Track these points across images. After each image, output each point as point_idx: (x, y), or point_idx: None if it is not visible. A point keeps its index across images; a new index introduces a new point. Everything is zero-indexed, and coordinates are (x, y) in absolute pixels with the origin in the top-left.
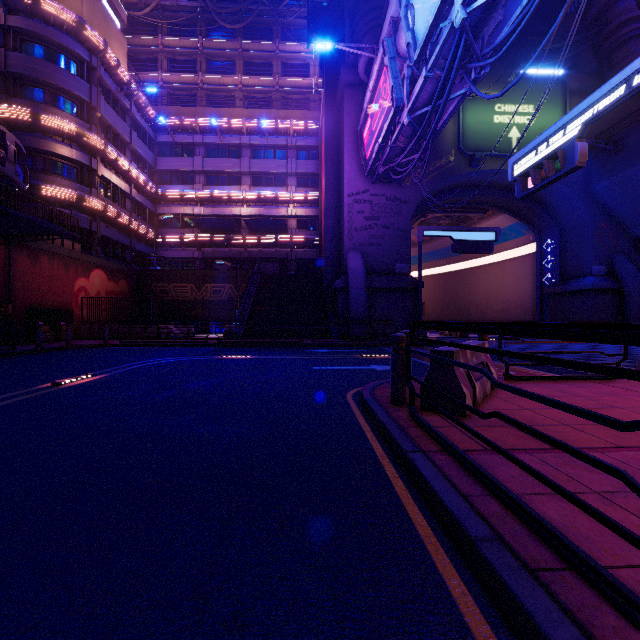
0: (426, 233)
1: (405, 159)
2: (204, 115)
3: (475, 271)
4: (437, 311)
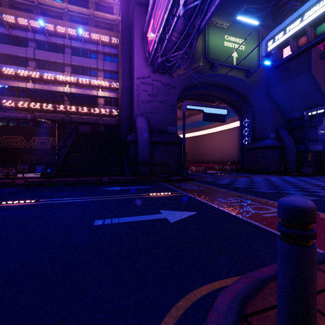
0: (188, 106)
1: (176, 53)
2: (36, 20)
3: (206, 136)
4: None
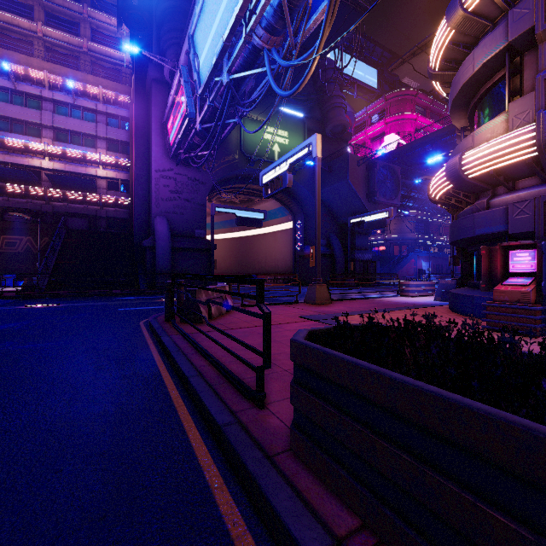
0: (217, 209)
1: (201, 153)
2: None
3: (258, 237)
4: (233, 266)
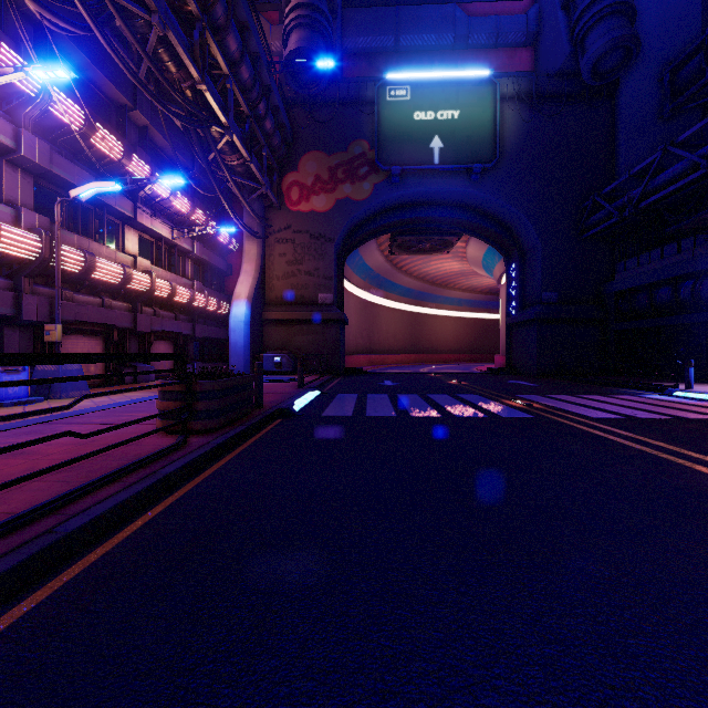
0: None
1: None
2: None
3: None
4: None
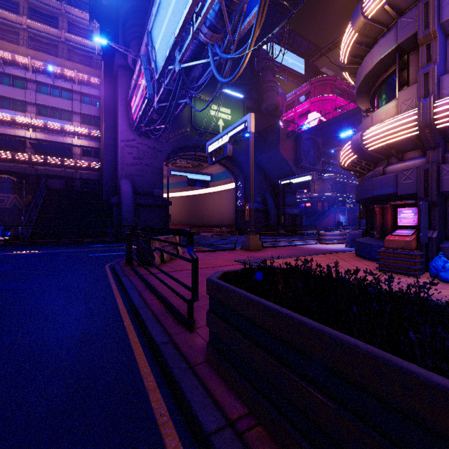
0: (172, 172)
1: (158, 126)
2: None
3: (207, 195)
4: (186, 219)
